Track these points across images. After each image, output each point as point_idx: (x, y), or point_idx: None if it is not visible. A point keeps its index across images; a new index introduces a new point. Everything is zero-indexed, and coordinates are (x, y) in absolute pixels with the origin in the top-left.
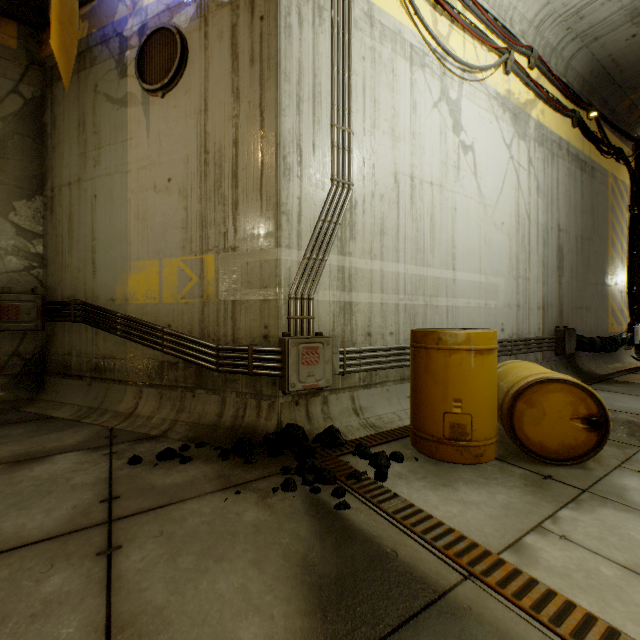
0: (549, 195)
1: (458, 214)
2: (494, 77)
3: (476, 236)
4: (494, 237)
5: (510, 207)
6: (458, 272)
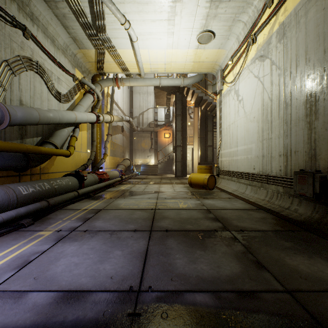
0: (293, 62)
1: (238, 127)
2: (250, 55)
3: (243, 131)
4: (250, 126)
5: (258, 105)
6: (238, 147)
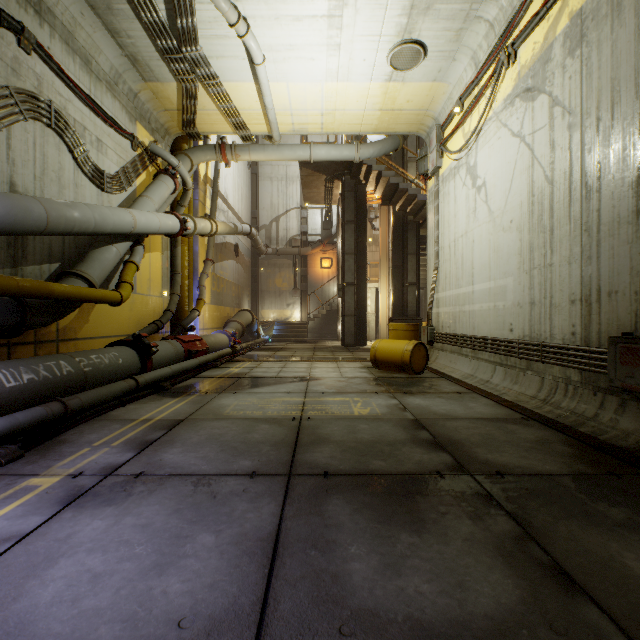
0: (605, 96)
1: (475, 243)
2: (502, 89)
3: (487, 251)
4: (502, 241)
5: (521, 196)
6: (475, 285)
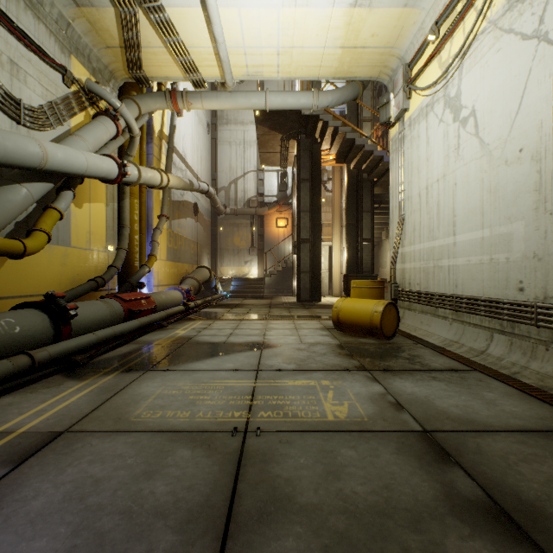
0: None
1: (458, 186)
2: None
3: (477, 193)
4: (504, 178)
5: (539, 113)
6: (458, 235)
